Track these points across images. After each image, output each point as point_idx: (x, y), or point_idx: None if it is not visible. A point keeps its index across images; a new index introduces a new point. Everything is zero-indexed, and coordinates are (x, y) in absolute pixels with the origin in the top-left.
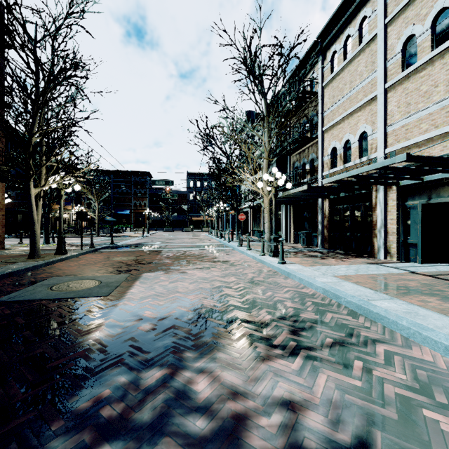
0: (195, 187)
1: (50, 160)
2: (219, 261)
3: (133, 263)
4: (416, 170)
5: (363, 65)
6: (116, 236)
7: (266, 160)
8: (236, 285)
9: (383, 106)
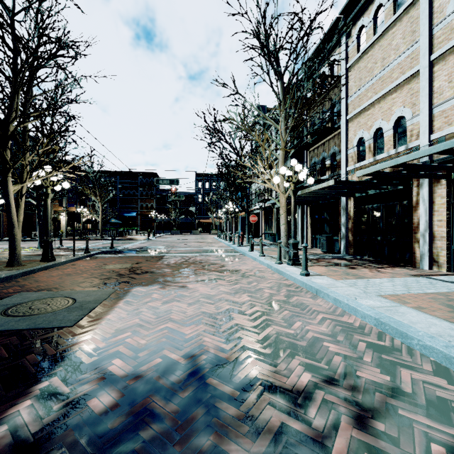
0: (203, 188)
1: (28, 151)
2: (227, 270)
3: (126, 272)
4: None
5: (399, 37)
6: (119, 239)
7: (283, 152)
8: (250, 308)
9: (428, 83)
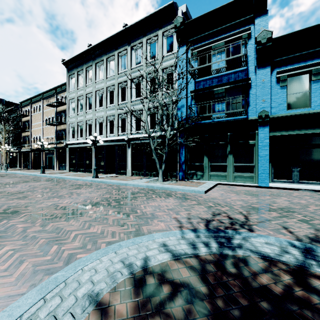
0: None
1: None
2: None
3: None
4: (39, 150)
5: (40, 117)
6: None
7: (4, 140)
8: None
9: (42, 132)
